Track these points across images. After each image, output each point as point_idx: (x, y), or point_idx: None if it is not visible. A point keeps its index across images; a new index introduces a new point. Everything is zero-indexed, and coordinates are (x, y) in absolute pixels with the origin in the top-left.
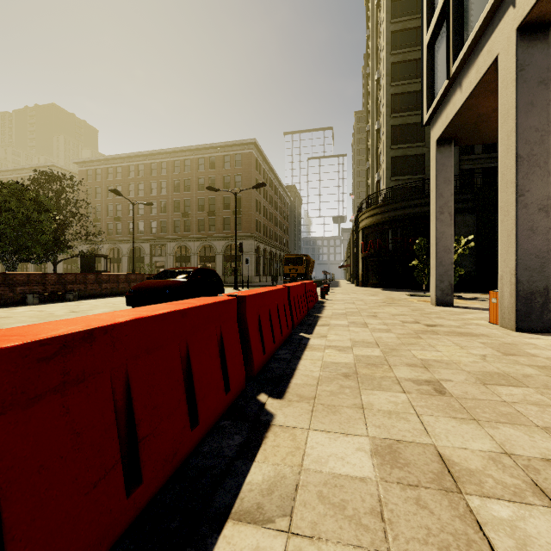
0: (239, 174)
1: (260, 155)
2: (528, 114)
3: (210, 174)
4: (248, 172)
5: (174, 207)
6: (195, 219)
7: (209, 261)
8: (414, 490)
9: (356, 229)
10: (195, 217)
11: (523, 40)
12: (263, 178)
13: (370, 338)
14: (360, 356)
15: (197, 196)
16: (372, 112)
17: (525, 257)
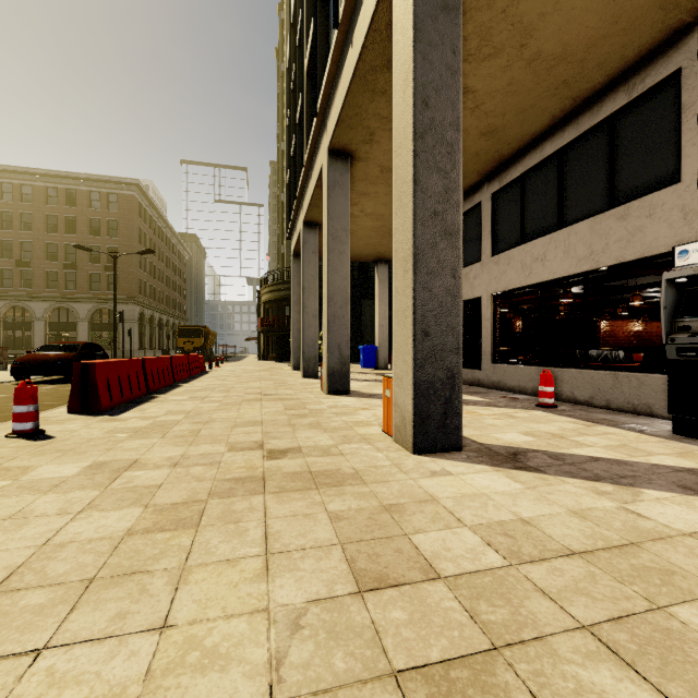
0: (115, 219)
1: (145, 199)
2: (308, 267)
3: (68, 212)
4: (128, 219)
5: (1, 249)
6: (40, 270)
7: (66, 329)
8: (195, 399)
9: (259, 302)
10: (40, 268)
11: (306, 228)
12: (150, 227)
13: (220, 383)
14: (206, 387)
15: (45, 240)
16: (280, 179)
17: (307, 340)
